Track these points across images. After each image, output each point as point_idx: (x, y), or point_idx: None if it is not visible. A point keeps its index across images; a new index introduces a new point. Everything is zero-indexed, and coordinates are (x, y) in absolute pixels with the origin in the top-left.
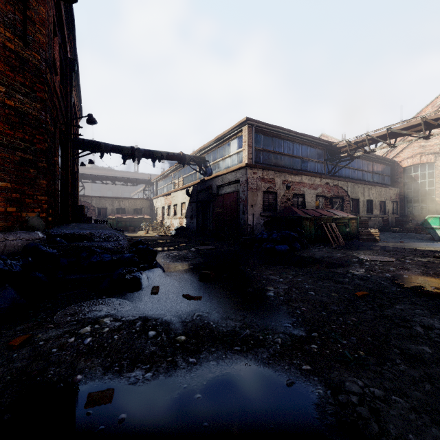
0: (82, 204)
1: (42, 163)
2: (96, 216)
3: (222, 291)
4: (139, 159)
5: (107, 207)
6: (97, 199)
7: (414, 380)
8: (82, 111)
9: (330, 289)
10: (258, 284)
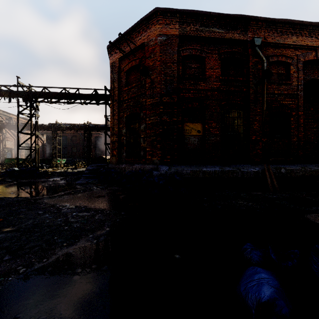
0: None
1: (158, 138)
2: None
3: (94, 200)
4: None
5: None
6: None
7: (2, 202)
8: None
9: (26, 219)
10: (84, 206)
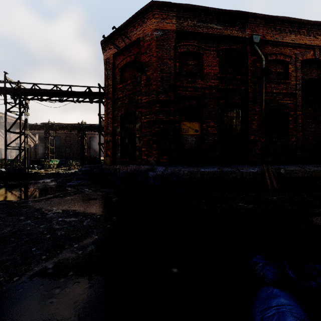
0: None
1: (154, 138)
2: None
3: (84, 203)
4: None
5: None
6: None
7: None
8: None
9: (3, 226)
10: (72, 211)
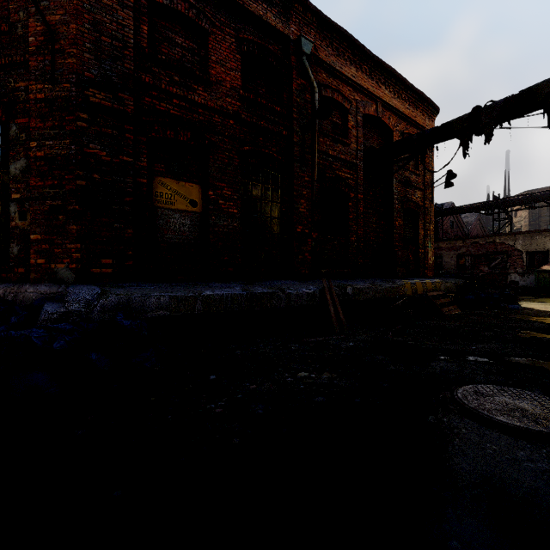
0: (498, 248)
1: (73, 206)
2: (524, 268)
3: None
4: (489, 128)
5: (548, 249)
6: (526, 236)
7: None
8: (426, 100)
9: None
10: None
